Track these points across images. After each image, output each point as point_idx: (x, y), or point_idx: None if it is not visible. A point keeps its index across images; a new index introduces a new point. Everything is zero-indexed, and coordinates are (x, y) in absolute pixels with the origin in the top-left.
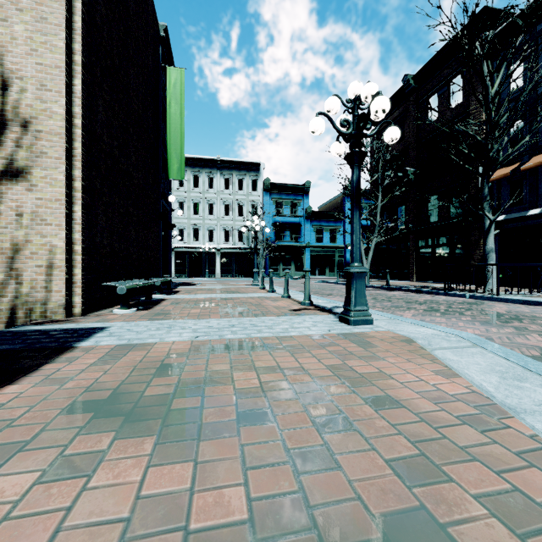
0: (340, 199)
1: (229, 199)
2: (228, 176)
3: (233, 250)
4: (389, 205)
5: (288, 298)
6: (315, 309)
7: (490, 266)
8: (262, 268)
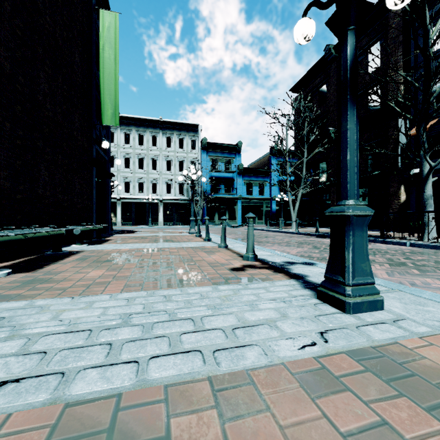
0: (267, 158)
1: (171, 156)
2: (169, 135)
3: (174, 201)
4: (312, 161)
5: (225, 248)
6: (263, 267)
7: (429, 213)
8: (200, 216)
